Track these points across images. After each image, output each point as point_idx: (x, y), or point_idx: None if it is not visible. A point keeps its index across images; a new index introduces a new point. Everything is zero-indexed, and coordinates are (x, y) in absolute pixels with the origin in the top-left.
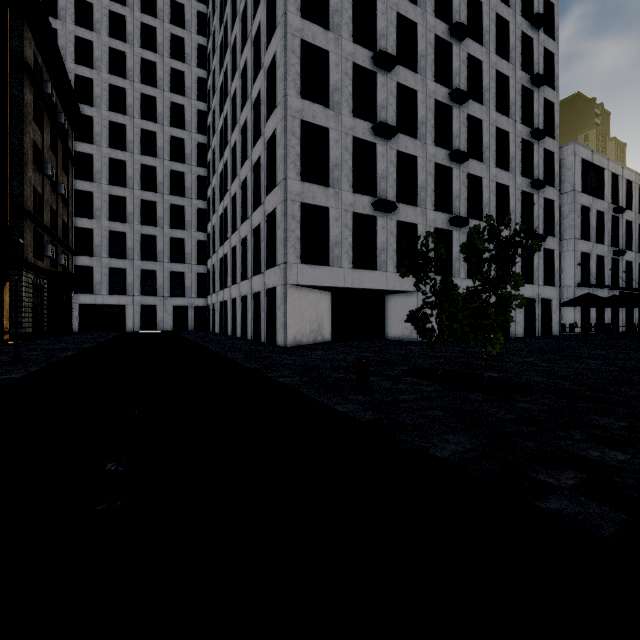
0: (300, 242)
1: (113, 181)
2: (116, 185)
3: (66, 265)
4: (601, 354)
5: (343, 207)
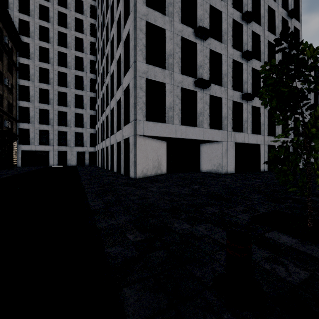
0: (146, 106)
1: (41, 80)
2: (43, 83)
3: (9, 127)
4: None
5: (175, 83)
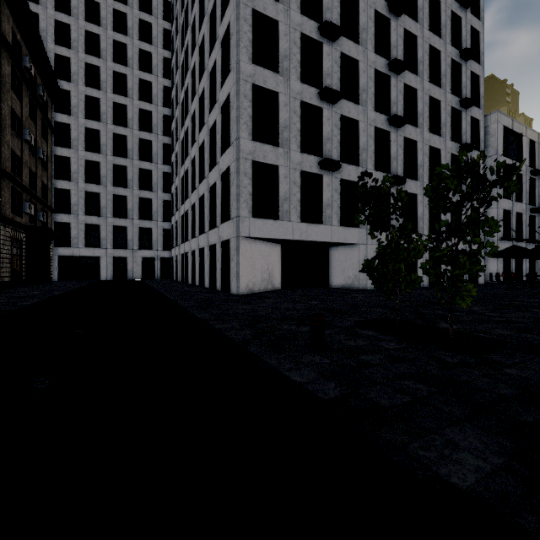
0: (252, 198)
1: (88, 148)
2: (91, 151)
3: (45, 221)
4: (539, 302)
5: (292, 166)
